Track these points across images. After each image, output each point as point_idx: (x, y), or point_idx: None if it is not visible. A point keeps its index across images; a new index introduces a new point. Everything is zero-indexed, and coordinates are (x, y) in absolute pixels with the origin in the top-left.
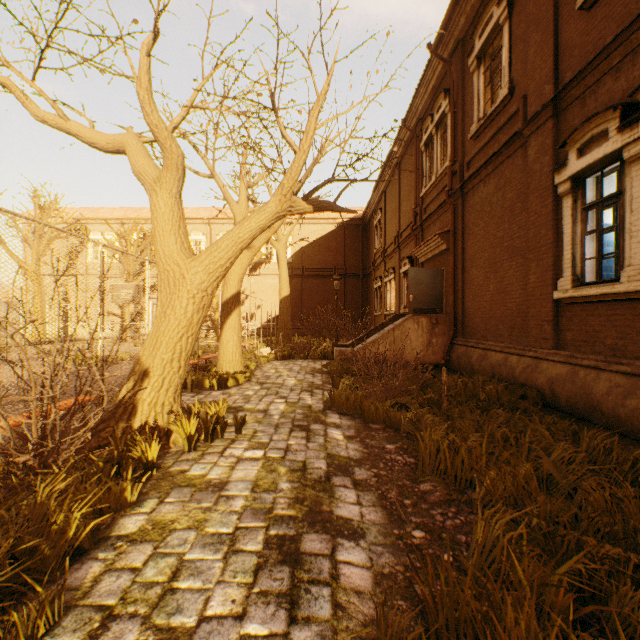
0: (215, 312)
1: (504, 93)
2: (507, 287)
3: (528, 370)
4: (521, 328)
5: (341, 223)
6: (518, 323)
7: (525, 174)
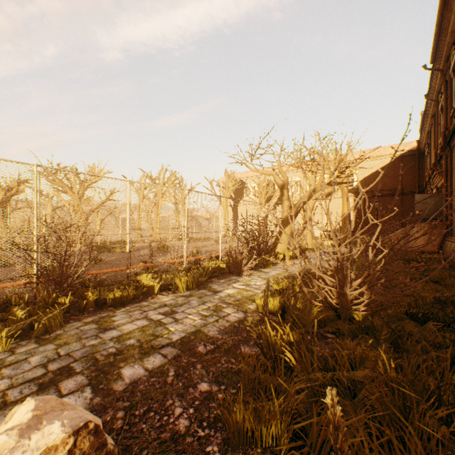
0: None
1: None
2: None
3: None
4: None
5: (397, 156)
6: None
7: None
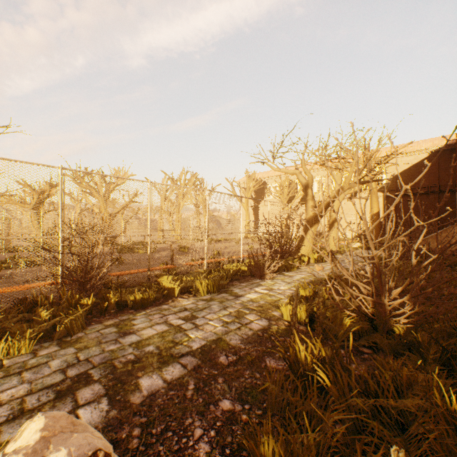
0: None
1: None
2: None
3: None
4: None
5: (433, 151)
6: None
7: None
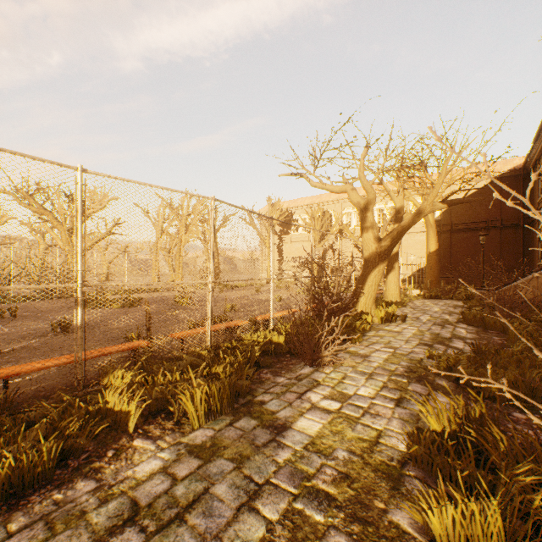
0: None
1: None
2: None
3: None
4: None
5: (495, 177)
6: None
7: None
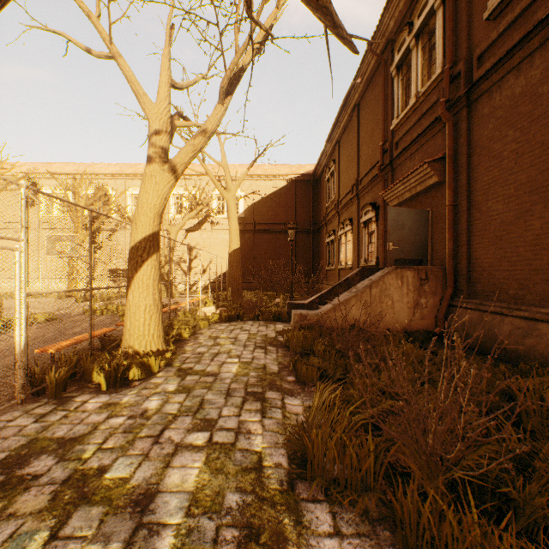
0: (165, 266)
1: None
2: None
3: None
4: None
5: (292, 179)
6: None
7: None
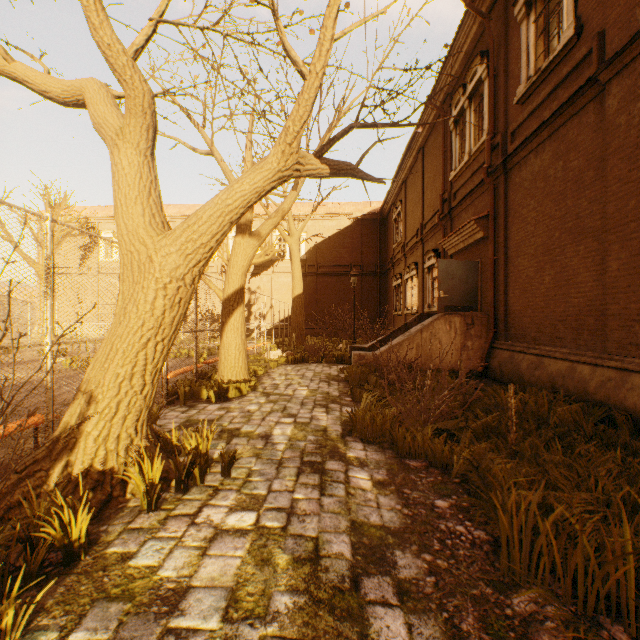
0: None
1: (568, 35)
2: (571, 278)
3: (610, 385)
4: (593, 330)
5: (357, 218)
6: (589, 323)
7: (600, 133)
